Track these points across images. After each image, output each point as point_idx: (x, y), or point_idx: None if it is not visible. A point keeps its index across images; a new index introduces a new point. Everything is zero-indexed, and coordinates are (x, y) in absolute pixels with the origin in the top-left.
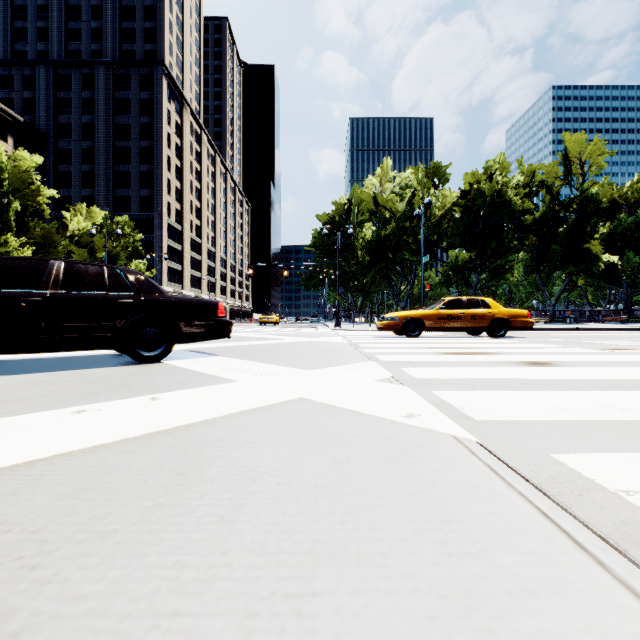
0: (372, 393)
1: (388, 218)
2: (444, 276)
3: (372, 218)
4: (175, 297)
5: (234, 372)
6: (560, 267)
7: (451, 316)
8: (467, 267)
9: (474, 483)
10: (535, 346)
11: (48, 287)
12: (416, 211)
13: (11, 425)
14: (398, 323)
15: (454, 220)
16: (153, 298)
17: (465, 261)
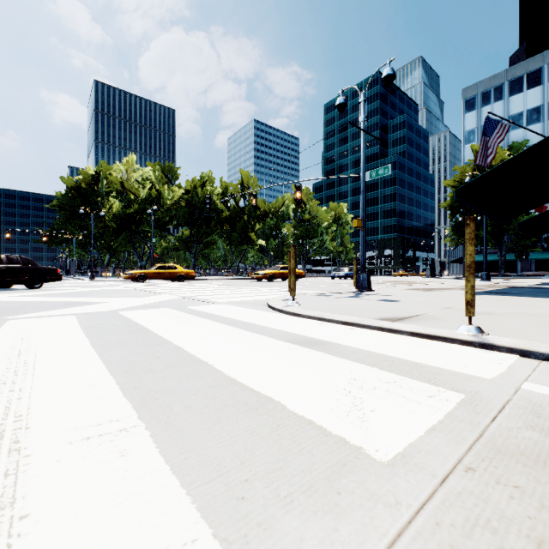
0: (122, 288)
1: (133, 199)
2: (174, 245)
3: (119, 197)
4: (44, 267)
5: (80, 288)
6: (241, 244)
7: (160, 273)
8: (188, 240)
9: (133, 290)
10: (184, 283)
11: (5, 264)
12: (149, 211)
13: (58, 291)
14: (134, 276)
15: (181, 208)
16: (37, 267)
17: (187, 237)
